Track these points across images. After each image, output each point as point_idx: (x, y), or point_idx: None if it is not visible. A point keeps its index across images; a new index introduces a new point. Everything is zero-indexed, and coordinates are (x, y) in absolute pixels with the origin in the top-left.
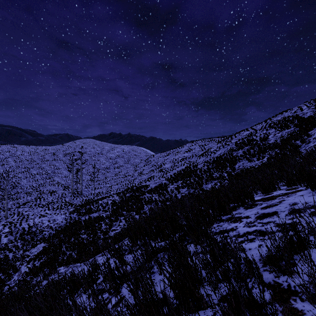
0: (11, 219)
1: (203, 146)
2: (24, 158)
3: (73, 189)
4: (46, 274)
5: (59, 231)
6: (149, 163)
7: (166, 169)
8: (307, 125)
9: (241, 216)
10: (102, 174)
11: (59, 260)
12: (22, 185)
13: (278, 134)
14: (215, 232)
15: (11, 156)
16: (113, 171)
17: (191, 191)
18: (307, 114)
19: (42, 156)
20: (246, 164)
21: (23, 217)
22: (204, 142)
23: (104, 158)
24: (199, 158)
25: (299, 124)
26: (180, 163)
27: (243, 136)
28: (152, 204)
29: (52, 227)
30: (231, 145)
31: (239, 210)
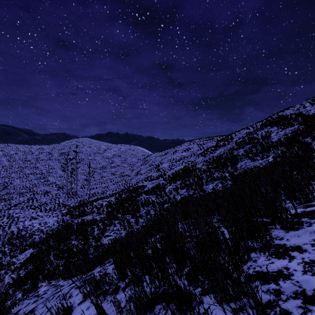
0: (0, 222)
1: (202, 145)
2: (18, 157)
3: (67, 190)
4: (26, 290)
5: (50, 235)
6: (147, 163)
7: (164, 169)
8: (313, 122)
9: (284, 243)
10: (98, 173)
11: (45, 270)
12: (15, 186)
13: (281, 132)
14: (248, 274)
15: (5, 155)
16: (110, 171)
17: (190, 192)
18: (311, 112)
19: (36, 156)
20: (248, 163)
21: (13, 220)
22: (203, 141)
23: (101, 157)
24: (198, 158)
25: (304, 122)
26: (179, 163)
27: (243, 134)
28: (149, 206)
29: (43, 230)
30: (231, 144)
31: (275, 231)
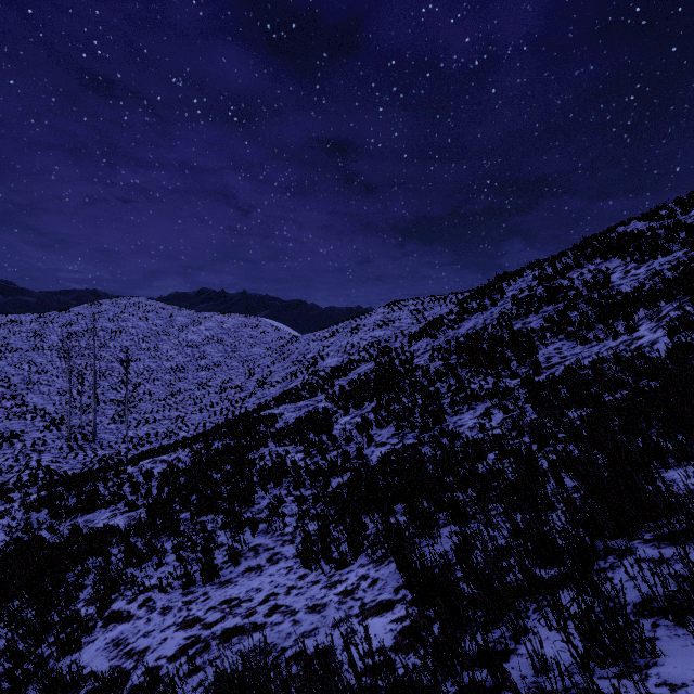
0: None
1: (420, 312)
2: None
3: (69, 429)
4: None
5: None
6: (286, 357)
7: (329, 370)
8: None
9: None
10: (164, 384)
11: None
12: None
13: (638, 270)
14: None
15: None
16: (195, 377)
17: (409, 437)
18: None
19: (0, 340)
20: (569, 350)
21: None
22: (422, 304)
23: (173, 344)
24: (416, 341)
25: None
26: (366, 355)
27: (529, 281)
28: (284, 483)
29: None
30: (501, 305)
31: None
